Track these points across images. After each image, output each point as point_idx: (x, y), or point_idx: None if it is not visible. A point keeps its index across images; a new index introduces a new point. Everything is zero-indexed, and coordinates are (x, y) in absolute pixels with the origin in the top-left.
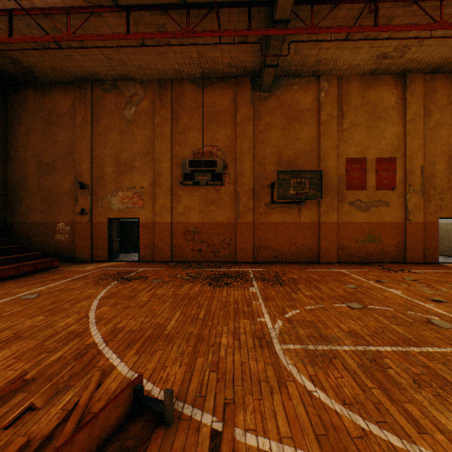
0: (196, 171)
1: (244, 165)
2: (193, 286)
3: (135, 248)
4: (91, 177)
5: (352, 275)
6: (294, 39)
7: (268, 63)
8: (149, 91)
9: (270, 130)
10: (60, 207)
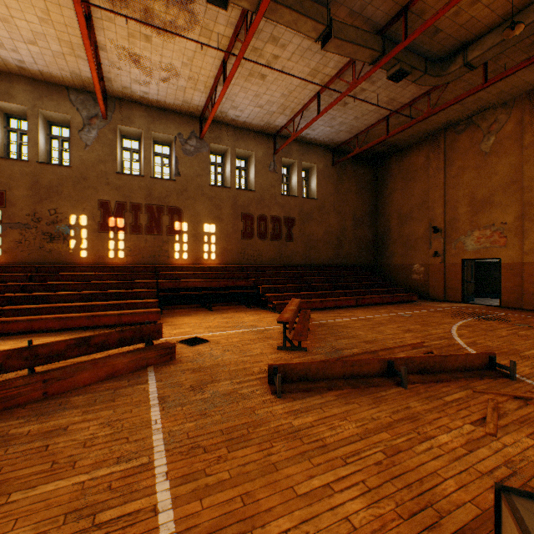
0: None
1: None
2: None
3: (494, 293)
4: (443, 221)
5: None
6: None
7: None
8: (513, 110)
9: None
10: (415, 250)
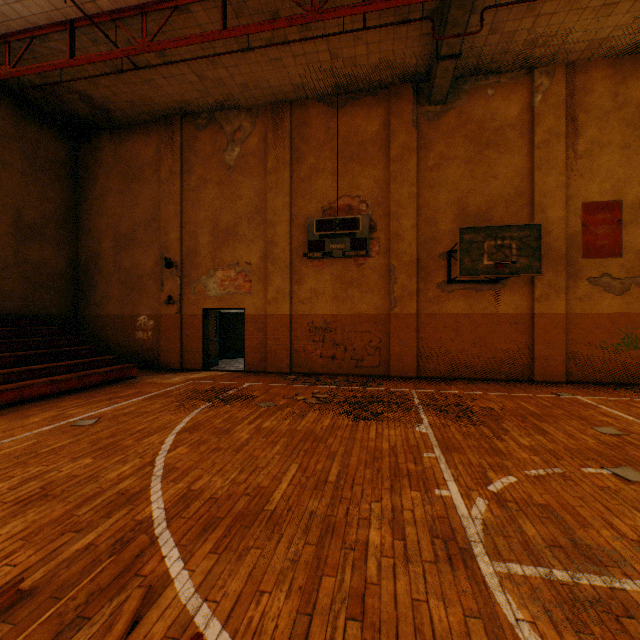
0: (327, 236)
1: (403, 224)
2: (321, 416)
3: (241, 352)
4: (180, 251)
5: (601, 407)
6: (489, 4)
7: (444, 52)
8: (259, 122)
9: (446, 165)
10: (141, 294)
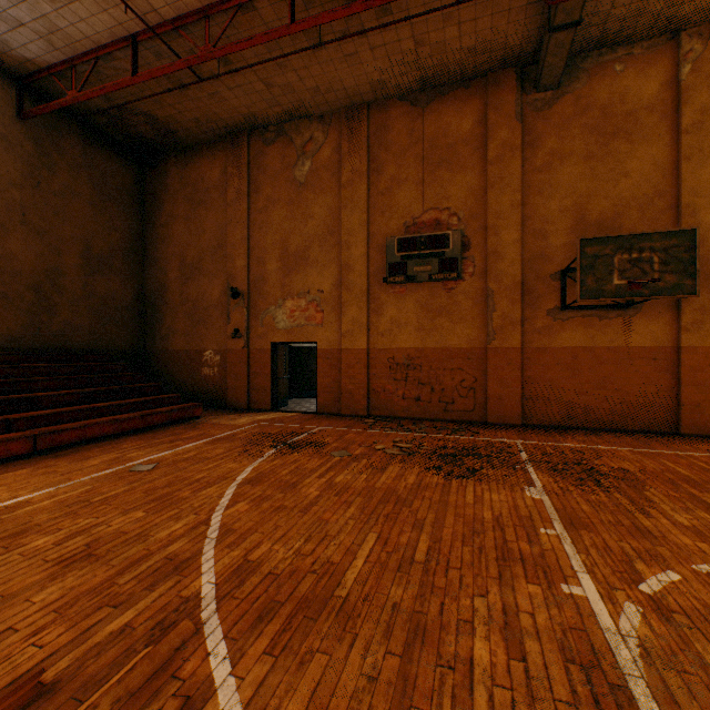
0: (411, 257)
1: (503, 239)
2: (405, 471)
3: (313, 391)
4: (247, 280)
5: None
6: None
7: (559, 20)
8: (332, 130)
9: (559, 164)
10: (207, 327)
